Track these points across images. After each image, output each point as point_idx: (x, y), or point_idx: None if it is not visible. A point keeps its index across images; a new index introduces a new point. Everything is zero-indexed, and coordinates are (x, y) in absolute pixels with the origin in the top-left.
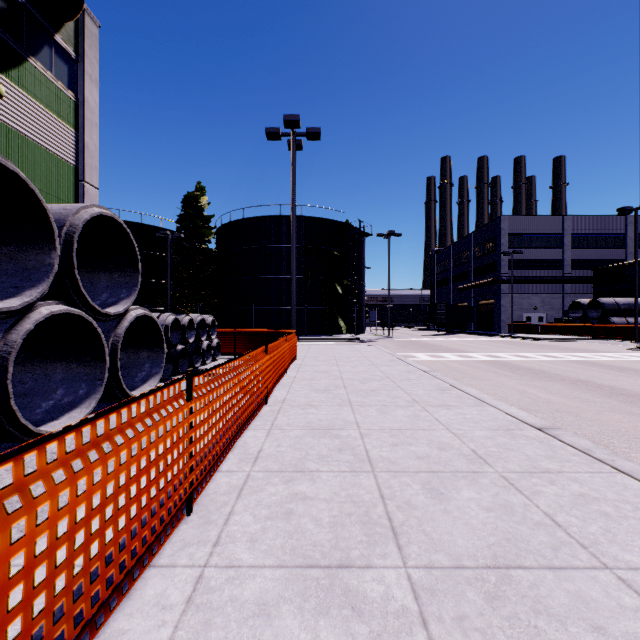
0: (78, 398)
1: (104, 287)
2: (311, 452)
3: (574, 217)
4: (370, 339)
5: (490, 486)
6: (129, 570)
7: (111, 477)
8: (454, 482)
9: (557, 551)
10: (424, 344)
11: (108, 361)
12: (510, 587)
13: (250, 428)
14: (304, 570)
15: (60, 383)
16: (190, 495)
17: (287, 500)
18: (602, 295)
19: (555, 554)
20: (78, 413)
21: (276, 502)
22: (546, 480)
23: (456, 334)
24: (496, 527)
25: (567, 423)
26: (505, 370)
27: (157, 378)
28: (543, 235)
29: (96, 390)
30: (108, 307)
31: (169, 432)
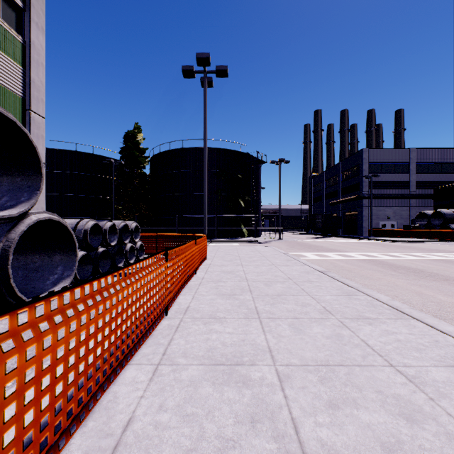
0: None
1: (5, 190)
2: (207, 428)
3: (418, 149)
4: (266, 241)
5: None
6: None
7: None
8: None
9: None
10: (308, 245)
11: None
12: None
13: (133, 361)
14: None
15: None
16: None
17: None
18: (440, 208)
19: None
20: None
21: None
22: None
23: (329, 237)
24: None
25: None
26: (387, 269)
27: (68, 281)
28: (394, 163)
29: None
30: (3, 210)
31: None
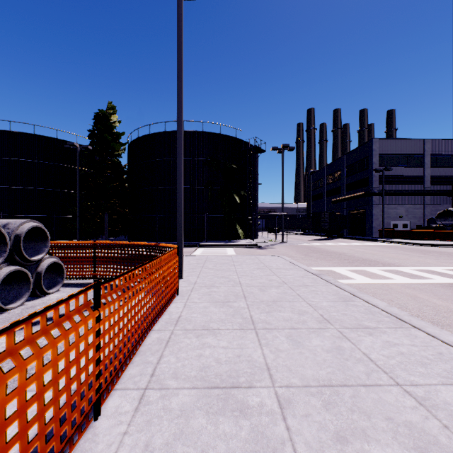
0: None
1: None
2: None
3: (433, 140)
4: (267, 245)
5: None
6: None
7: None
8: None
9: None
10: (325, 251)
11: None
12: None
13: None
14: None
15: None
16: None
17: None
18: None
19: None
20: None
21: None
22: None
23: (336, 239)
24: None
25: None
26: None
27: None
28: (407, 155)
29: None
30: None
31: None
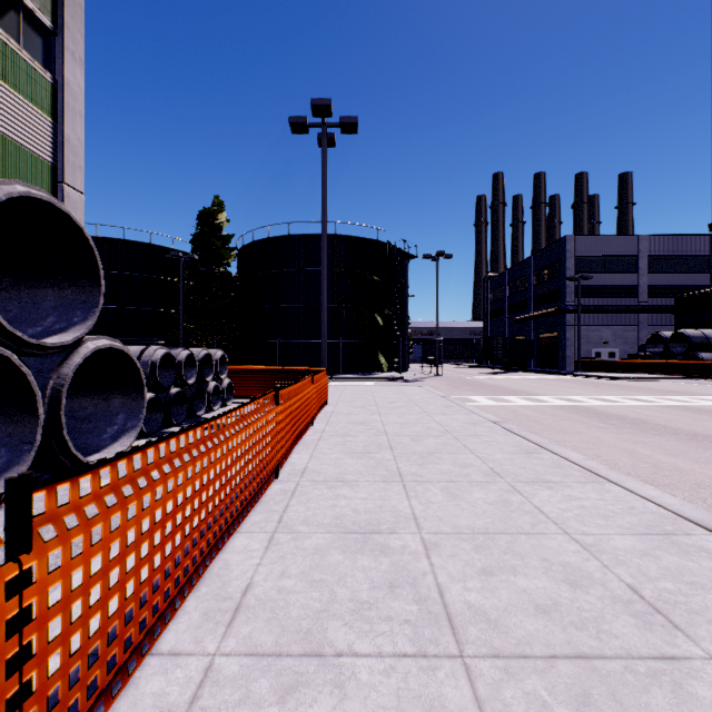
0: None
1: (51, 308)
2: (339, 593)
3: (651, 237)
4: (416, 378)
5: None
6: None
7: None
8: (641, 696)
9: None
10: (480, 384)
11: (42, 415)
12: None
13: (242, 529)
14: None
15: None
16: None
17: None
18: (684, 327)
19: None
20: None
21: None
22: None
23: (514, 372)
24: None
25: None
26: (593, 419)
27: (133, 434)
28: (615, 258)
29: (21, 459)
30: (51, 336)
31: None
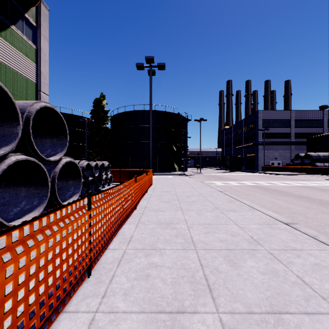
0: (33, 206)
1: (48, 146)
2: (160, 237)
3: (296, 111)
4: (190, 174)
5: (263, 258)
6: (50, 315)
7: (33, 262)
8: (242, 256)
9: (308, 301)
10: (219, 177)
11: (50, 186)
12: (283, 327)
13: (126, 223)
14: (156, 315)
15: (24, 198)
16: (89, 265)
17: (146, 267)
18: (311, 151)
19: (307, 303)
20: (33, 214)
21: (140, 268)
22: (294, 255)
23: (235, 171)
24: (269, 285)
25: (299, 220)
26: (262, 190)
27: (77, 195)
28: (280, 120)
29: (43, 202)
30: (50, 157)
31: (75, 230)
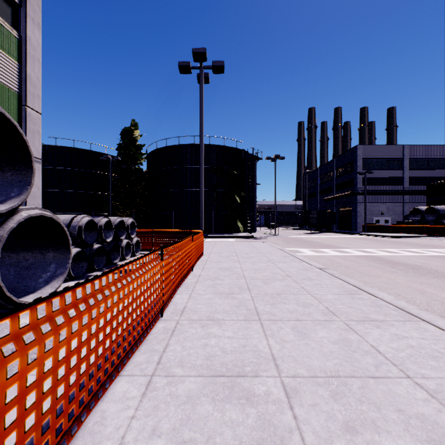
0: None
1: None
2: None
3: (411, 146)
4: (261, 236)
5: None
6: None
7: None
8: None
9: None
10: (304, 241)
11: None
12: None
13: (125, 372)
14: None
15: None
16: None
17: None
18: (433, 204)
19: None
20: None
21: None
22: None
23: (324, 232)
24: None
25: None
26: (385, 265)
27: (61, 279)
28: (388, 159)
29: None
30: None
31: None
